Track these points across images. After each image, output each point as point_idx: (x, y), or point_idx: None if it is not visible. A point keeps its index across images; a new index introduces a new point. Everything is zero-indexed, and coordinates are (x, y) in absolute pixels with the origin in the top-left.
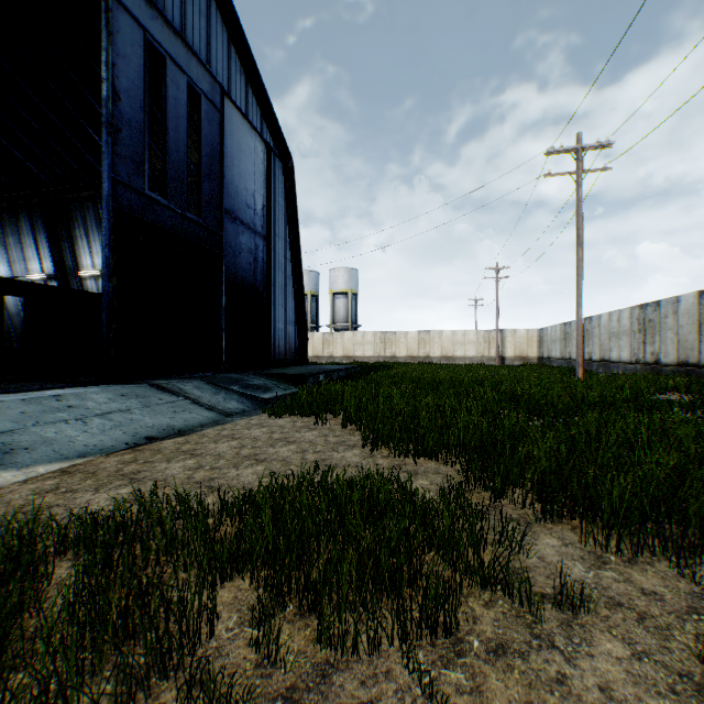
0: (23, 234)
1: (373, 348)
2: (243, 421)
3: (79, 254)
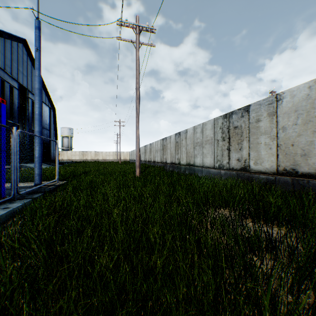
0: None
1: (79, 156)
2: None
3: None
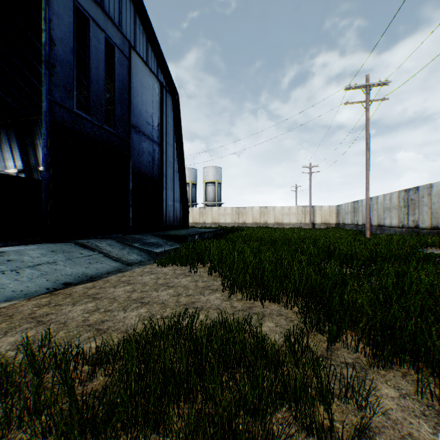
0: (3, 143)
1: (231, 217)
2: (139, 269)
3: (39, 156)
